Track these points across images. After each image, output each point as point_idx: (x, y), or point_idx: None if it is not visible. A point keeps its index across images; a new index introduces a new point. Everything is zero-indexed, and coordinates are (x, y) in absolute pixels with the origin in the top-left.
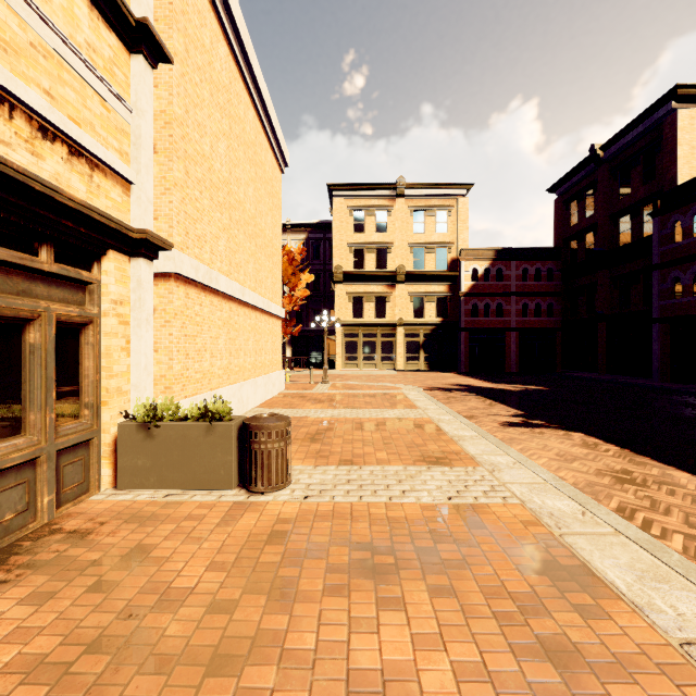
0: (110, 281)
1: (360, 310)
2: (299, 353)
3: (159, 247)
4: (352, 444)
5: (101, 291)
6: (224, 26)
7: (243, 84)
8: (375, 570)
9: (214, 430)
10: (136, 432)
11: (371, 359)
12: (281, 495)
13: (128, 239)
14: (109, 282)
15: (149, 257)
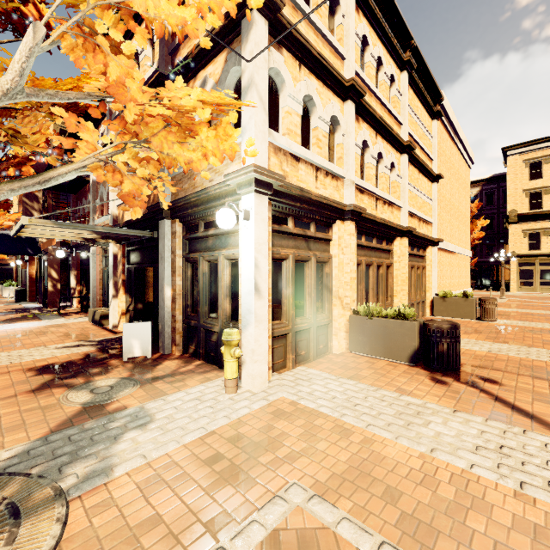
0: (429, 255)
1: (536, 243)
2: (473, 279)
3: (440, 242)
4: (526, 318)
5: (426, 258)
6: (449, 132)
7: (454, 146)
8: (533, 333)
9: (467, 300)
10: (439, 299)
11: (549, 284)
12: (494, 322)
13: (432, 241)
14: (429, 255)
15: (437, 245)
